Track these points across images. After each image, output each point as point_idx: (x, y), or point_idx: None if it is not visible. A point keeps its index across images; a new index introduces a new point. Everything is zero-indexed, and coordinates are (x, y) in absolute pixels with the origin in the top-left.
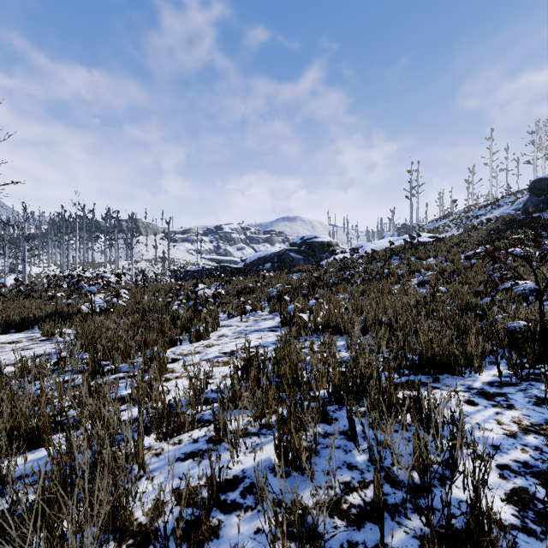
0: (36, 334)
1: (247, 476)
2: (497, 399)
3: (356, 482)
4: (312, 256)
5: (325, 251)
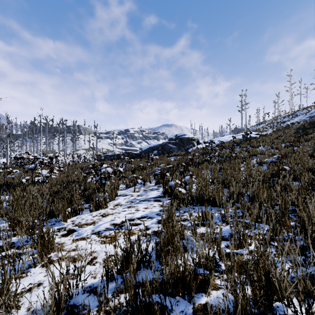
0: None
1: None
2: None
3: None
4: (182, 146)
5: (190, 143)
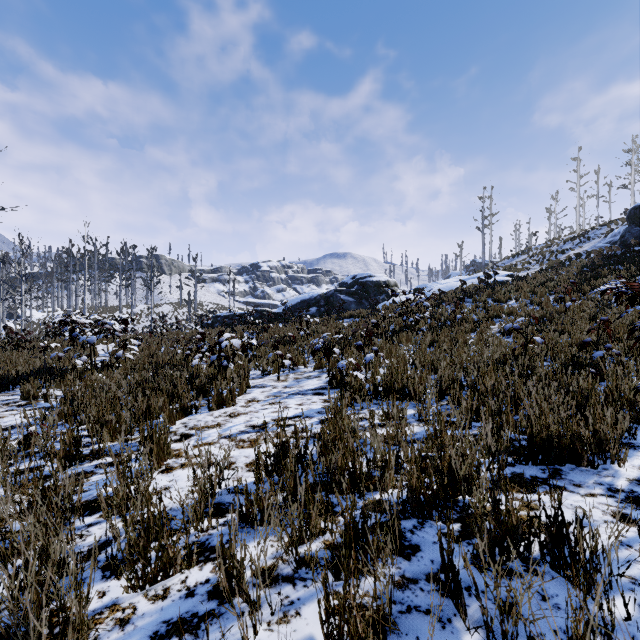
0: (15, 396)
1: None
2: None
3: None
4: (366, 298)
5: (382, 292)
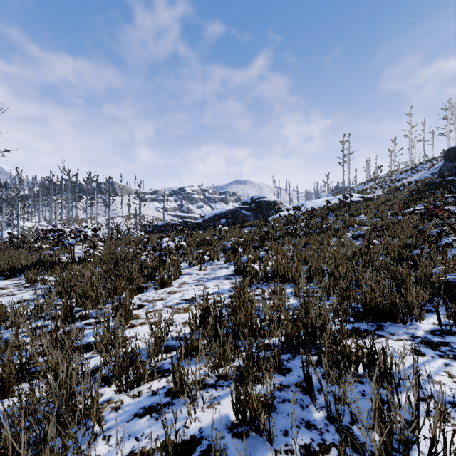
0: (21, 281)
1: (204, 437)
2: (442, 349)
3: (316, 445)
4: (261, 213)
5: (271, 209)
